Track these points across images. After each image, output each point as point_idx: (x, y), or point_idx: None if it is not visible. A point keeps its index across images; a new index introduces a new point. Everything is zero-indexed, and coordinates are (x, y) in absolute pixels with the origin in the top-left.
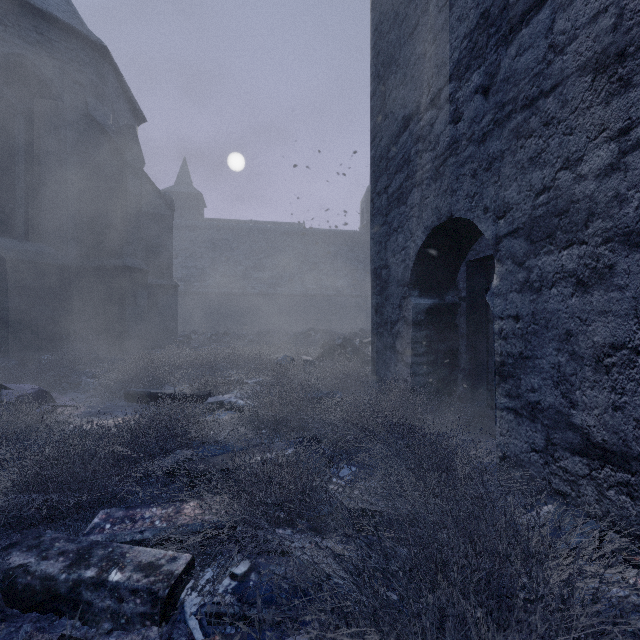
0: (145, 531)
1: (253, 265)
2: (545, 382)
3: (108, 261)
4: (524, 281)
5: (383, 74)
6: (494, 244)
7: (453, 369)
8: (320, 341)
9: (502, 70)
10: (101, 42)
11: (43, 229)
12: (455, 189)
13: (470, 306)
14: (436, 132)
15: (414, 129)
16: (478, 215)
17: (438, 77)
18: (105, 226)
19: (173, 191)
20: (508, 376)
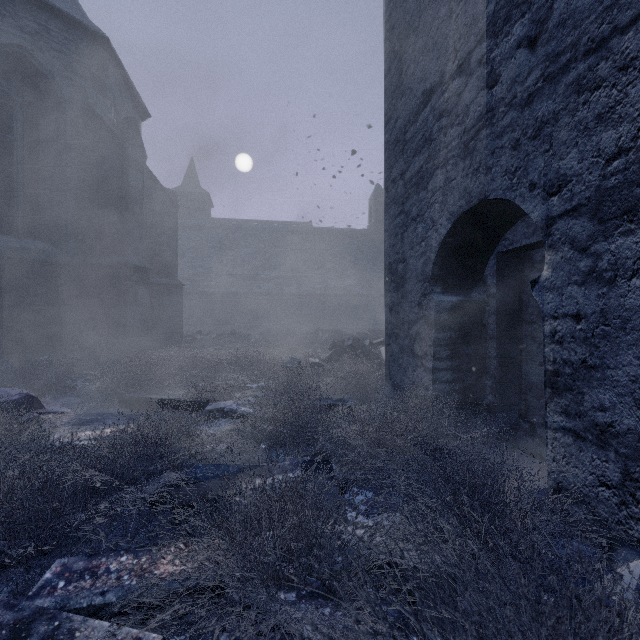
0: (108, 592)
1: (260, 264)
2: (621, 399)
3: (108, 259)
4: (589, 271)
5: (399, 48)
6: (544, 227)
7: (480, 375)
8: (328, 342)
9: (556, 12)
10: (102, 33)
11: (42, 226)
12: (490, 165)
13: (500, 304)
14: (465, 102)
15: (437, 103)
16: (521, 193)
17: (467, 38)
18: (106, 223)
19: (180, 191)
20: (564, 389)
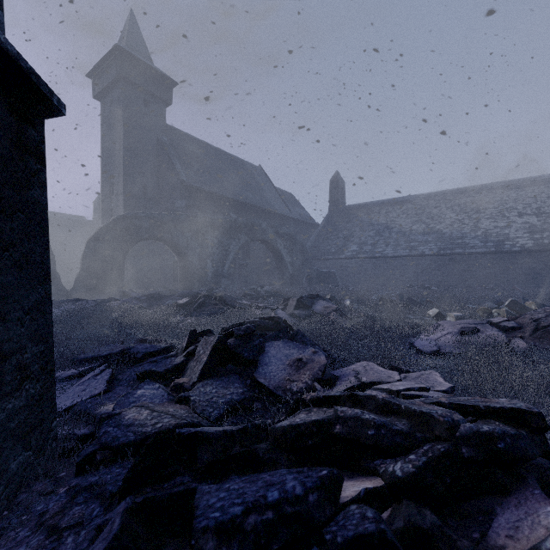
0: None
1: None
2: None
3: None
4: None
5: None
6: None
7: None
8: None
9: None
10: None
11: None
12: None
13: None
14: None
15: None
16: None
17: None
18: None
19: None
20: None
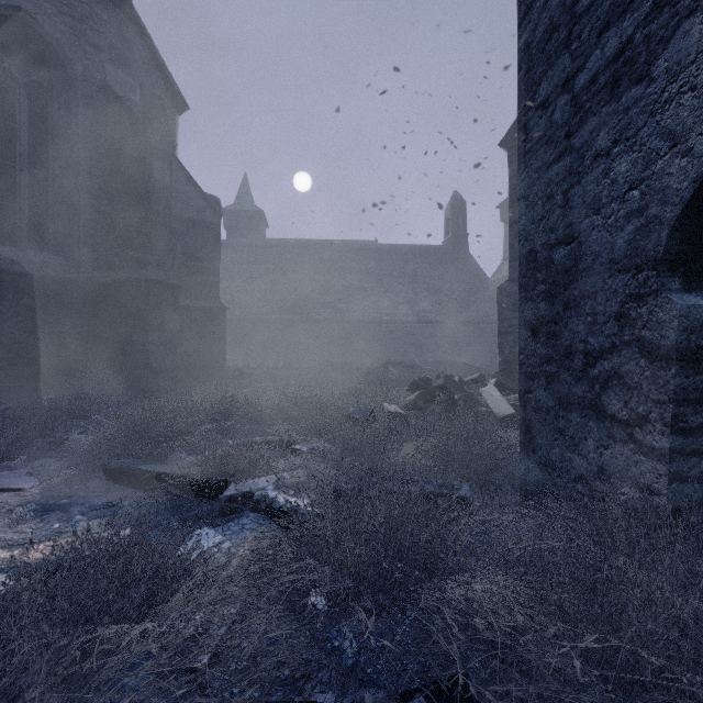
0: None
1: (318, 287)
2: None
3: (128, 273)
4: None
5: None
6: None
7: None
8: (402, 378)
9: None
10: None
11: (51, 235)
12: None
13: None
14: None
15: None
16: None
17: None
18: (125, 228)
19: (233, 210)
20: None
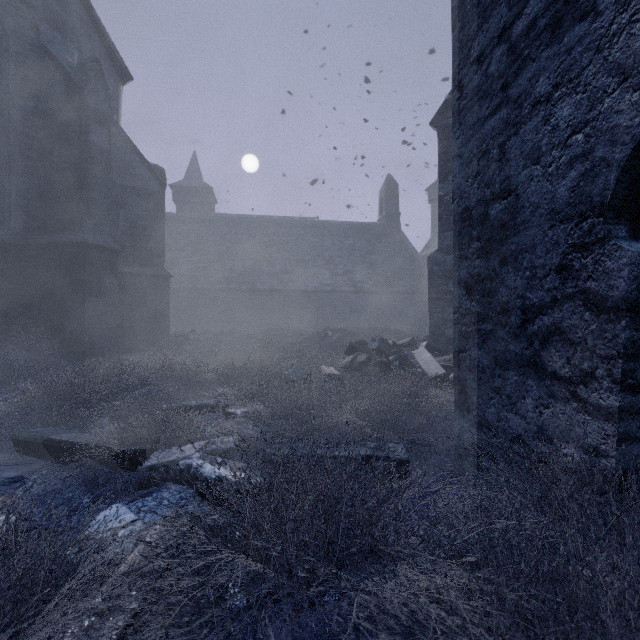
0: None
1: (263, 259)
2: None
3: (62, 236)
4: None
5: None
6: None
7: None
8: (340, 343)
9: None
10: None
11: None
12: None
13: None
14: None
15: None
16: None
17: None
18: (60, 191)
19: (182, 185)
20: None
